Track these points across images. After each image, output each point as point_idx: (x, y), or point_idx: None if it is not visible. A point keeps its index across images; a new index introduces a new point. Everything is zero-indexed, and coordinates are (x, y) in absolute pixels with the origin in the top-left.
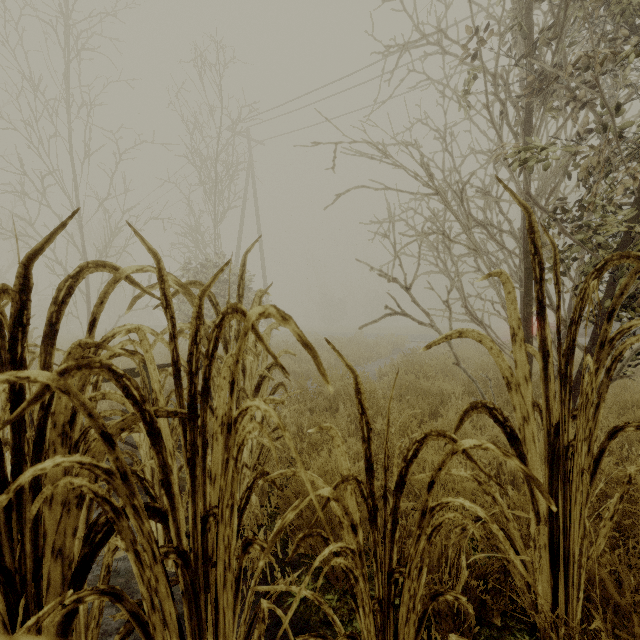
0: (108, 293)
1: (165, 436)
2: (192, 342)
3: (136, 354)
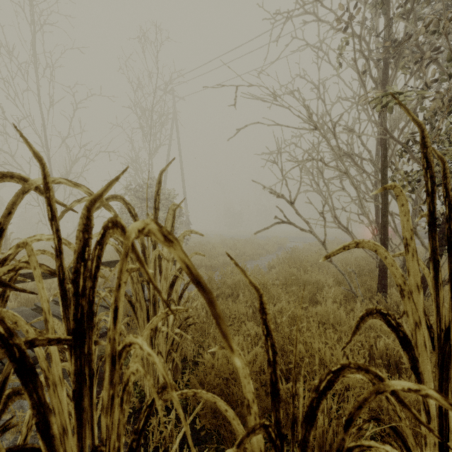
0: (17, 205)
1: (55, 358)
2: (78, 258)
3: (41, 265)
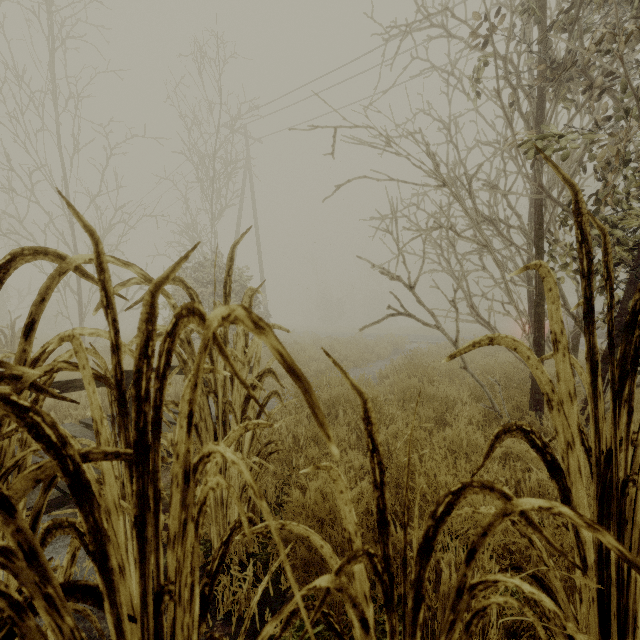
0: (51, 289)
1: (109, 480)
2: (141, 355)
3: None
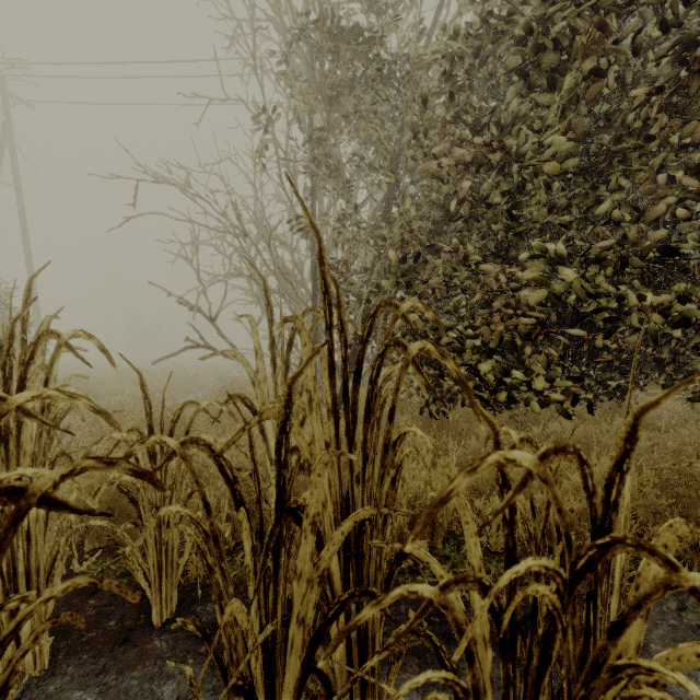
0: None
1: None
2: (5, 355)
3: None
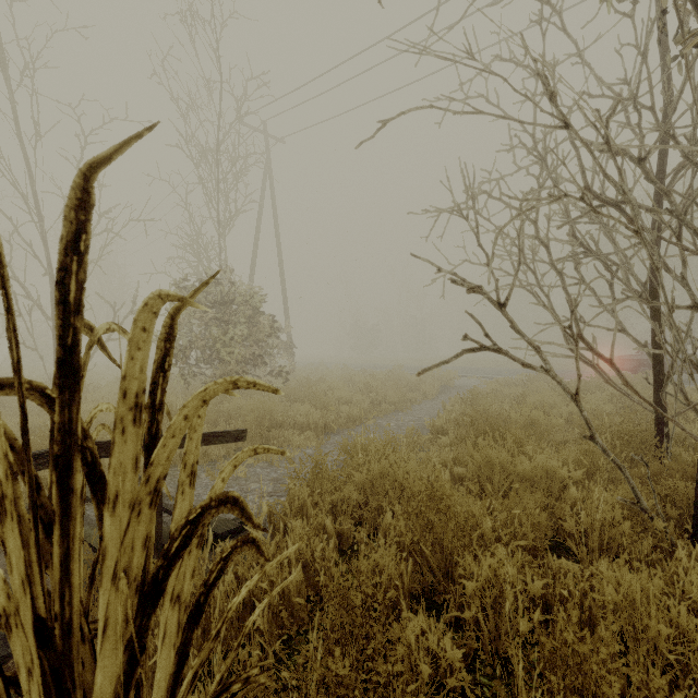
0: None
1: None
2: None
3: None
